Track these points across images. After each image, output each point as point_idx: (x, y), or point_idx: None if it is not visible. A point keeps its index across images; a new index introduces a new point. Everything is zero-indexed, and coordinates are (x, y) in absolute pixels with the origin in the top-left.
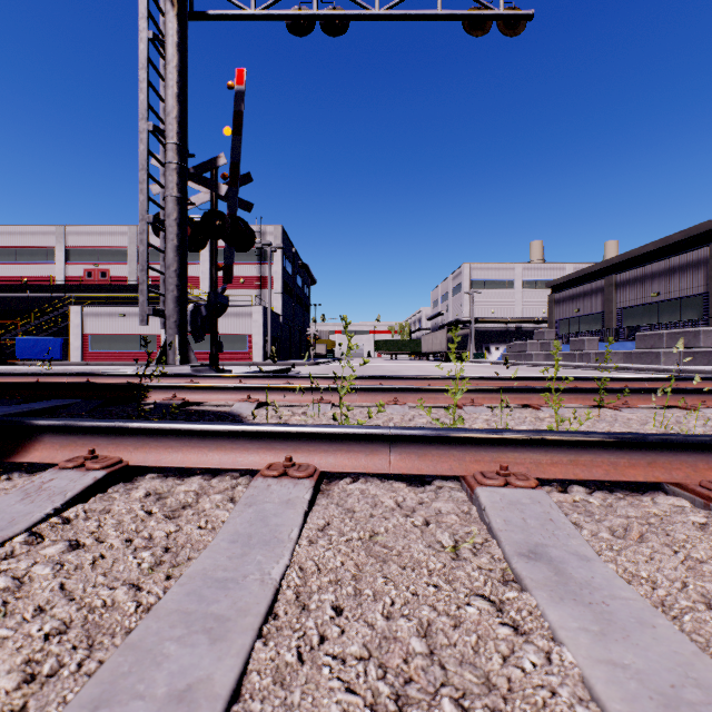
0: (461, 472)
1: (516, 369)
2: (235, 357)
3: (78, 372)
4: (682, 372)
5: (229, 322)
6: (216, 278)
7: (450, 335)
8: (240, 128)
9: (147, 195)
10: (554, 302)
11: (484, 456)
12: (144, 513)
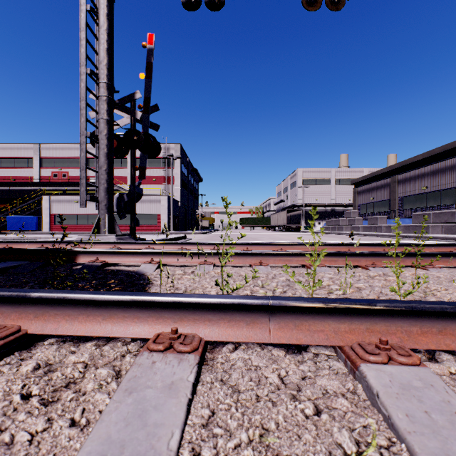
0: (337, 342)
1: (358, 240)
2: (149, 229)
3: (35, 240)
4: (445, 239)
5: (146, 206)
6: (134, 176)
7: (289, 214)
8: (151, 74)
9: (86, 118)
10: (357, 193)
11: (357, 325)
12: (19, 399)
